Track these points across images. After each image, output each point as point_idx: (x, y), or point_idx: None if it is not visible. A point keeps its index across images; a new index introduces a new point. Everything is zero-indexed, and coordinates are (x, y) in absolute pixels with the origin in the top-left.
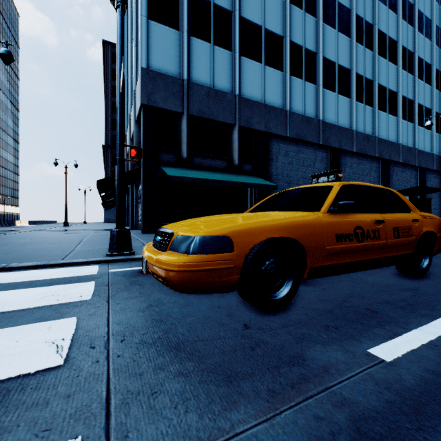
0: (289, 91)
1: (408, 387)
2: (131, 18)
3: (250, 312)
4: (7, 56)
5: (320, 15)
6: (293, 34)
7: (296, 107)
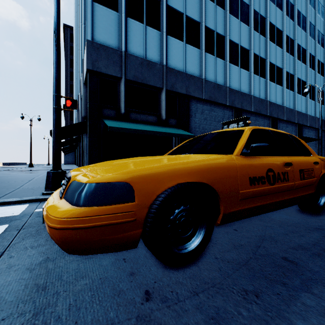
0: (204, 64)
1: None
2: (81, 3)
3: (157, 268)
4: None
5: (227, 8)
6: (207, 20)
7: (209, 77)
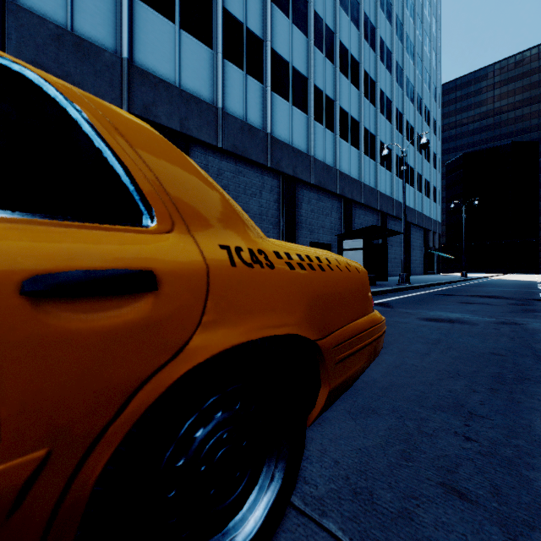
0: (223, 82)
1: None
2: None
3: None
4: None
5: None
6: None
7: (234, 108)
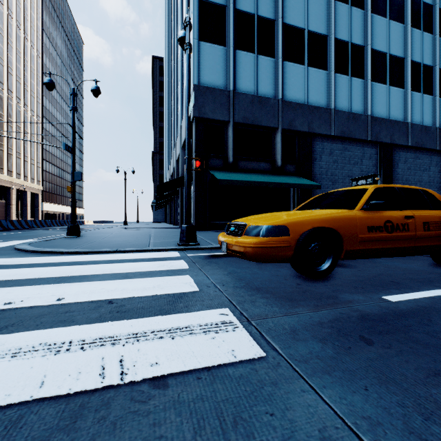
0: (334, 89)
1: (400, 309)
2: None
3: (300, 278)
4: (97, 90)
5: (368, 6)
6: (338, 30)
7: (341, 105)
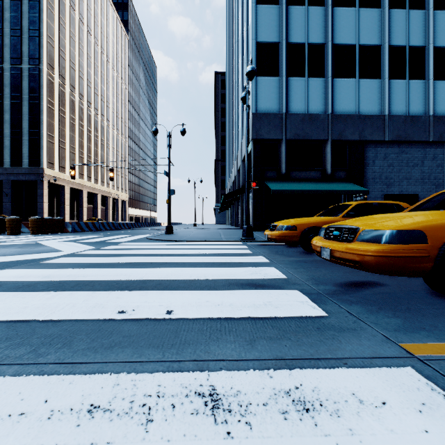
0: (388, 96)
1: None
2: (242, 69)
3: (304, 252)
4: (184, 131)
5: (429, 5)
6: (393, 37)
7: (397, 109)
